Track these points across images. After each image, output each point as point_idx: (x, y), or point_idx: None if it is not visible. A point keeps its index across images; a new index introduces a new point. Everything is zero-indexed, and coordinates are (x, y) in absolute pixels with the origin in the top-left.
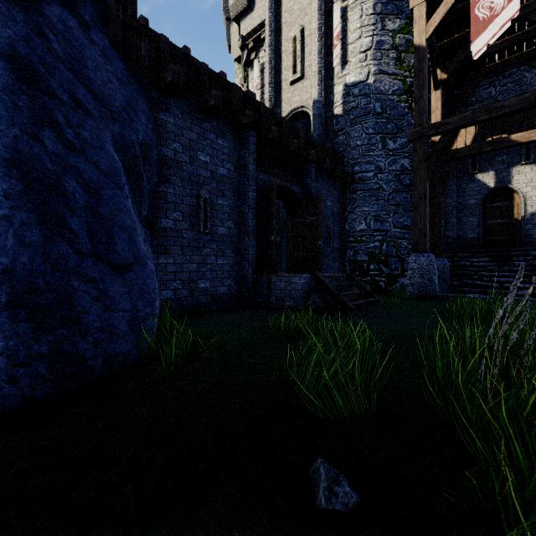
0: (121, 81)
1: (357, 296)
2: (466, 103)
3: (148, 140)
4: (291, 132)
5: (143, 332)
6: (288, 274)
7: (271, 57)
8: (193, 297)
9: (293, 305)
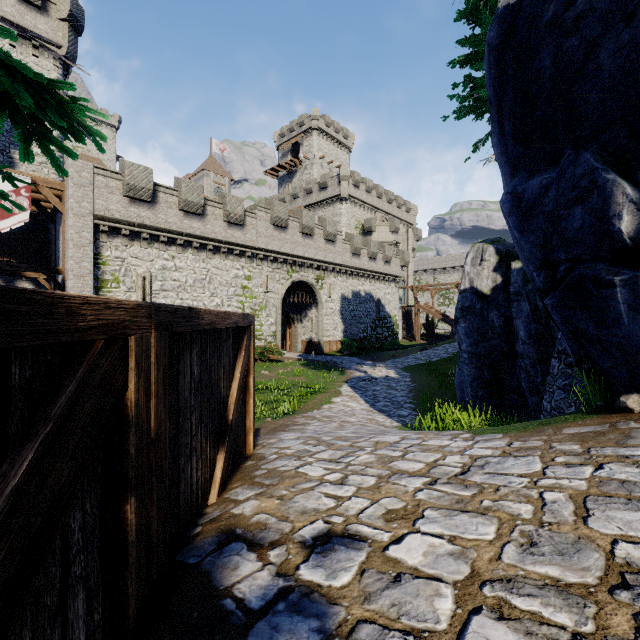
0: None
1: None
2: None
3: None
4: None
5: None
6: None
7: None
8: None
9: None
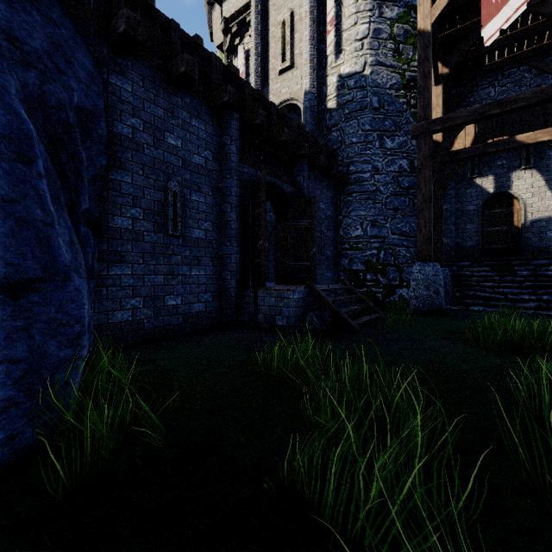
0: (46, 18)
1: (357, 312)
2: (465, 103)
3: (90, 105)
4: (281, 121)
5: (51, 394)
6: (279, 287)
7: (258, 42)
8: (158, 318)
9: (285, 325)
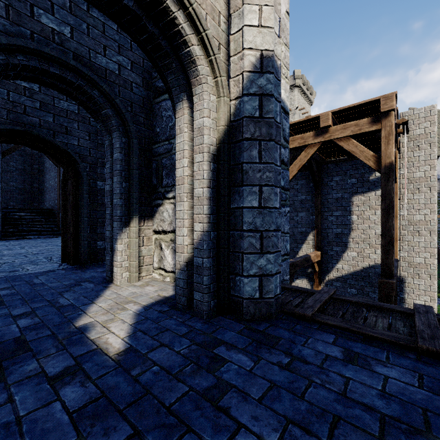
0: None
1: None
2: None
3: None
4: None
5: None
6: None
7: None
8: None
9: None
